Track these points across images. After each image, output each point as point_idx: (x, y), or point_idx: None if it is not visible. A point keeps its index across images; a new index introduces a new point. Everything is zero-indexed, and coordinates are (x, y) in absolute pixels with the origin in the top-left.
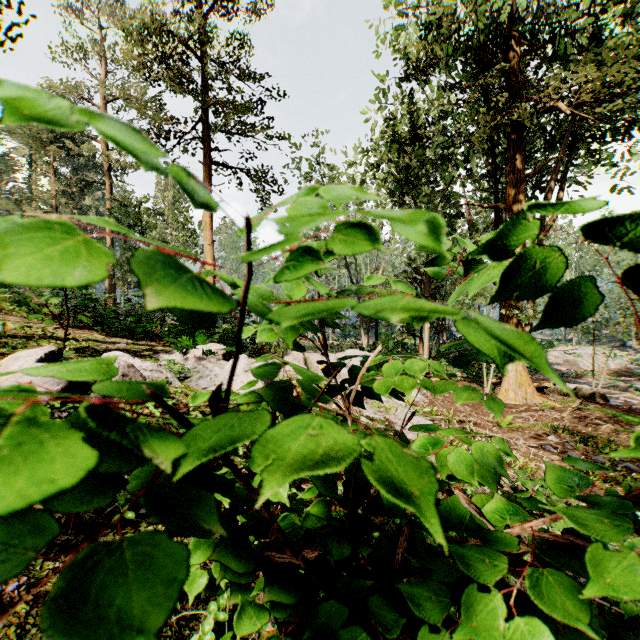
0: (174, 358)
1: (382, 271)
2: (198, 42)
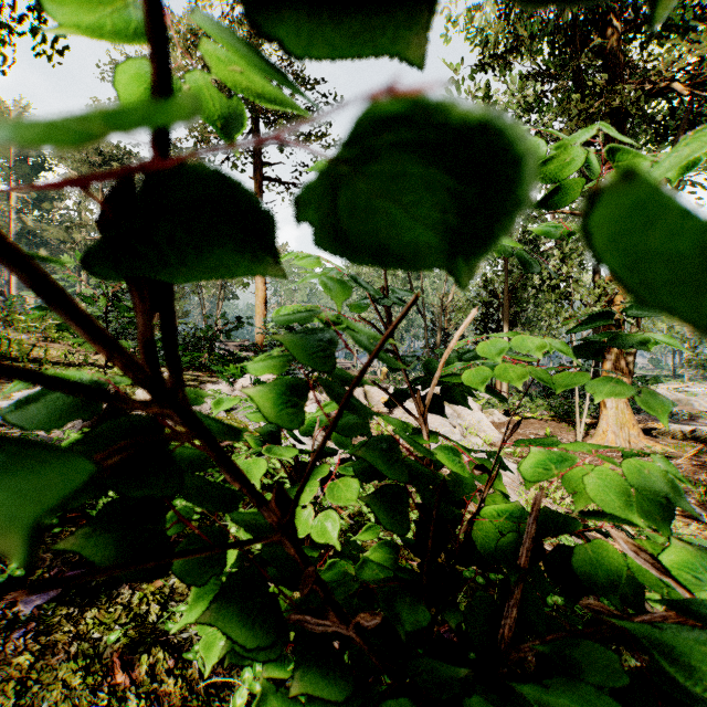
0: (220, 388)
1: (452, 296)
2: None
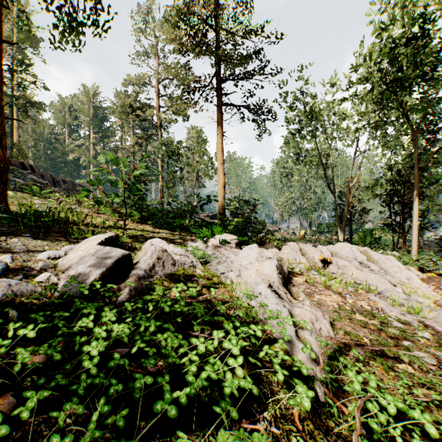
0: (197, 245)
1: (357, 178)
2: (213, 17)
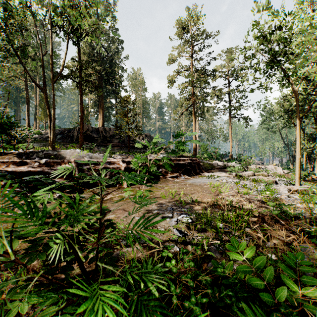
0: (230, 163)
1: None
2: (228, 91)
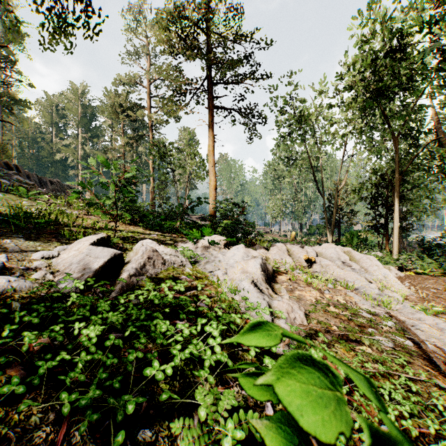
0: (188, 246)
1: (345, 181)
2: (205, 21)
